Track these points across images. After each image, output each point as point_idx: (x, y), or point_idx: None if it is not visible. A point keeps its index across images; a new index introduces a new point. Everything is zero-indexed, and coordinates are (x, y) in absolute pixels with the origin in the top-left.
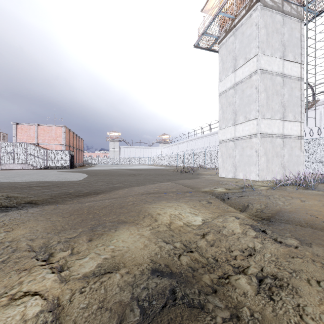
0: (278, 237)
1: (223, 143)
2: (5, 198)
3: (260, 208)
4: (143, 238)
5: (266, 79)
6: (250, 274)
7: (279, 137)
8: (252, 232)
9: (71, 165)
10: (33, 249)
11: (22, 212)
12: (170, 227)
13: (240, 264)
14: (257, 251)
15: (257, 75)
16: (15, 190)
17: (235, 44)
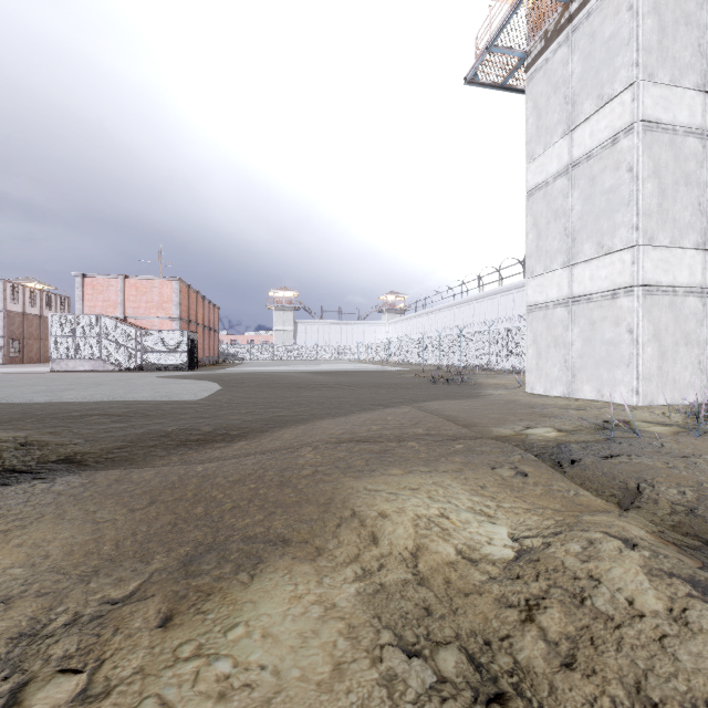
0: None
1: (537, 310)
2: (19, 445)
3: (684, 502)
4: (330, 623)
5: (658, 146)
6: None
7: (692, 295)
8: None
9: (192, 362)
10: None
11: (37, 491)
12: (418, 567)
13: None
14: None
15: (635, 136)
16: (52, 423)
17: (572, 64)
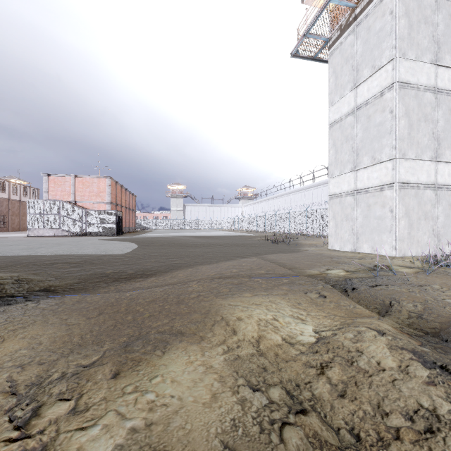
0: None
1: (335, 198)
2: (15, 281)
3: (416, 311)
4: (209, 375)
5: (408, 97)
6: None
7: (429, 189)
8: (421, 370)
9: (118, 230)
10: (15, 390)
11: (29, 307)
12: (260, 347)
13: None
14: (444, 422)
15: (394, 91)
16: (33, 268)
17: (356, 46)
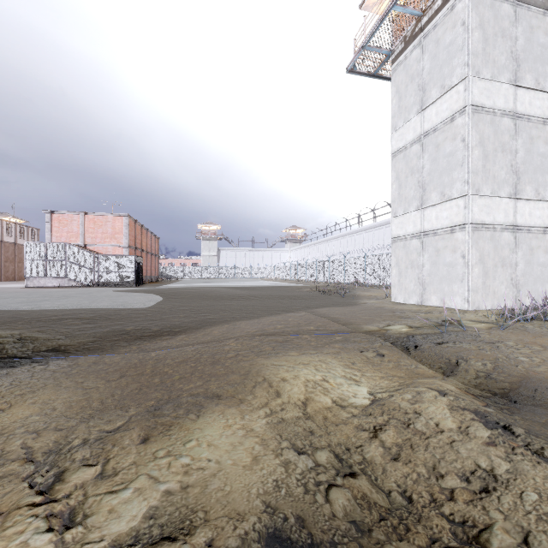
0: (545, 447)
1: (399, 241)
2: (16, 340)
3: (485, 370)
4: (250, 438)
5: (482, 123)
6: None
7: (507, 231)
8: (482, 431)
9: (138, 280)
10: (32, 457)
11: (37, 370)
12: (307, 410)
13: (467, 514)
14: (501, 481)
15: (466, 116)
16: (37, 324)
17: (423, 62)
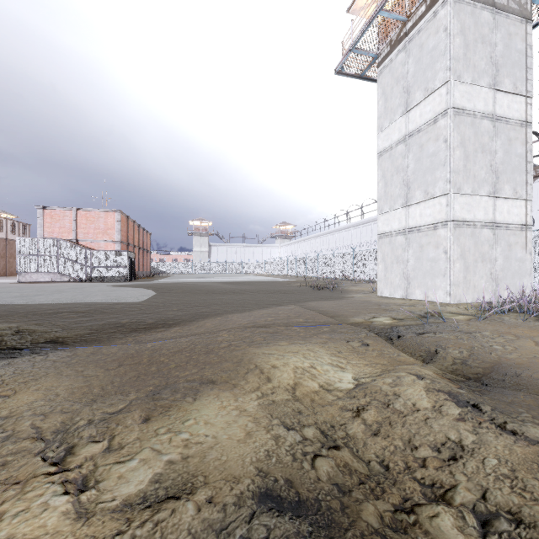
0: (507, 422)
1: (385, 237)
2: (14, 332)
3: (461, 357)
4: (243, 417)
5: (464, 125)
6: (459, 505)
7: (486, 228)
8: (453, 409)
9: (130, 275)
10: (41, 436)
11: (37, 360)
12: (295, 393)
13: (436, 478)
14: (467, 450)
15: (448, 118)
16: (34, 318)
17: (408, 65)
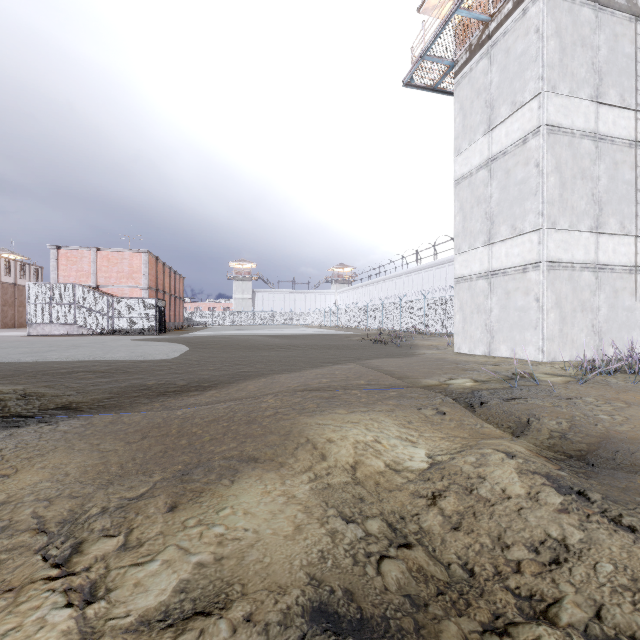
0: (623, 514)
1: (463, 281)
2: (20, 396)
3: (559, 430)
4: (292, 506)
5: (559, 146)
6: (567, 626)
7: (587, 270)
8: (554, 496)
9: (160, 327)
10: (44, 527)
11: (45, 430)
12: (356, 474)
13: (534, 587)
14: (573, 551)
15: (540, 138)
16: (43, 379)
17: (491, 74)
